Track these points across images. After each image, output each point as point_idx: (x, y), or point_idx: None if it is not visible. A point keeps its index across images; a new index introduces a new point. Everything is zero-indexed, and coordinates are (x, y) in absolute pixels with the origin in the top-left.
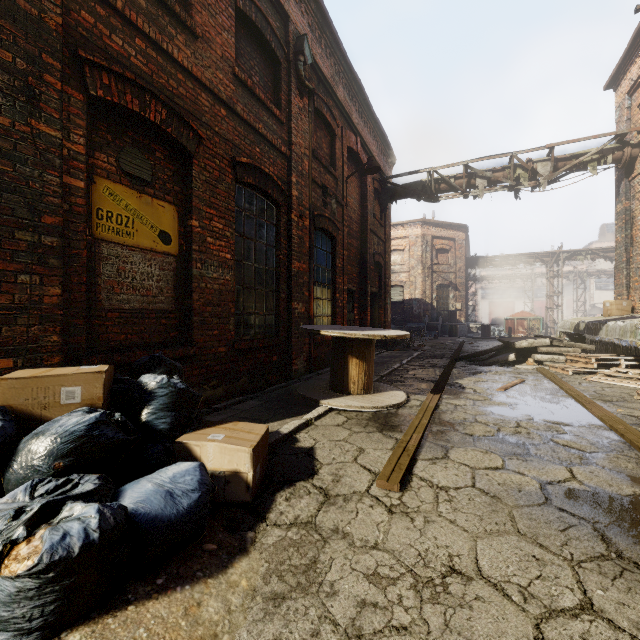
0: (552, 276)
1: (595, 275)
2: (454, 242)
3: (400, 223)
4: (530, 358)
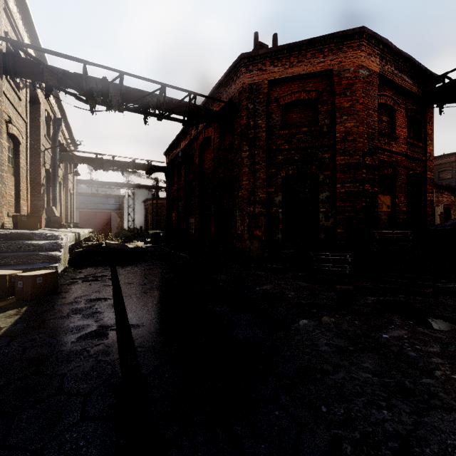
0: None
1: None
2: None
3: None
4: None
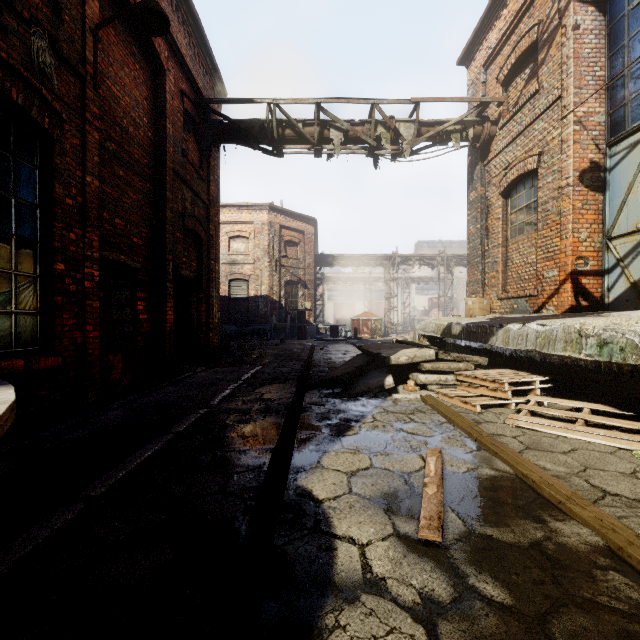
0: (390, 278)
1: (416, 281)
2: (303, 235)
3: (244, 205)
4: (410, 380)
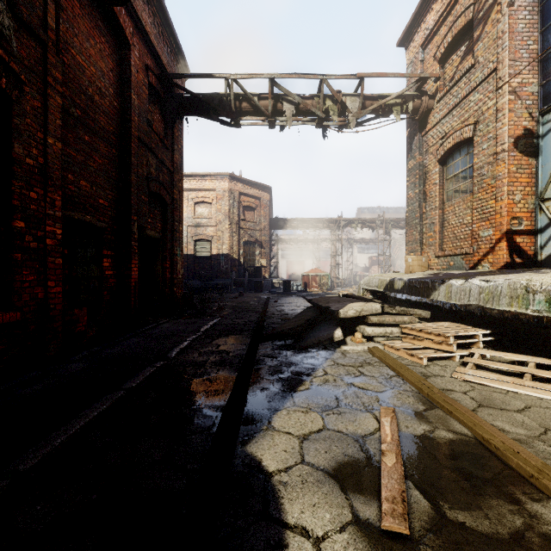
0: (335, 239)
1: (358, 242)
2: (260, 201)
3: (207, 174)
4: (357, 332)
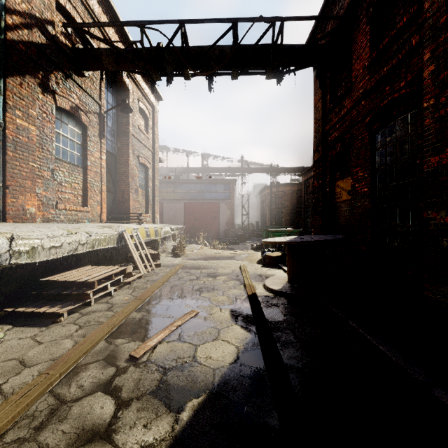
0: None
1: None
2: None
3: None
4: None
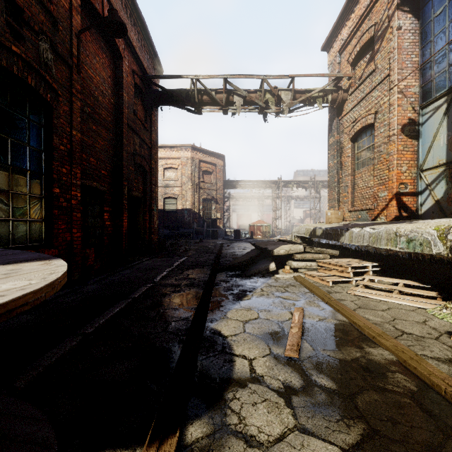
0: (276, 197)
1: (295, 199)
2: (215, 167)
3: (174, 146)
4: (287, 265)
